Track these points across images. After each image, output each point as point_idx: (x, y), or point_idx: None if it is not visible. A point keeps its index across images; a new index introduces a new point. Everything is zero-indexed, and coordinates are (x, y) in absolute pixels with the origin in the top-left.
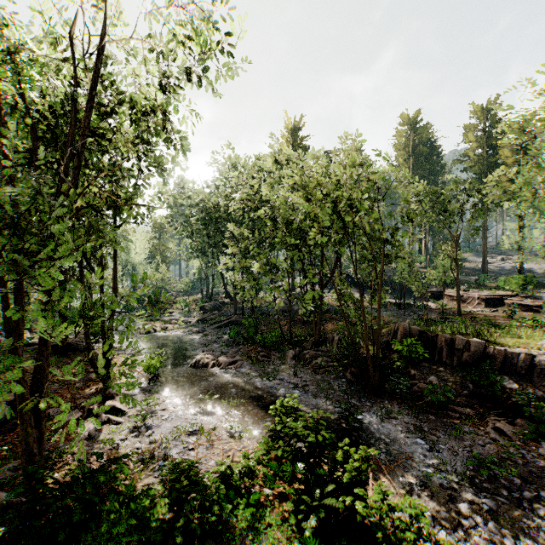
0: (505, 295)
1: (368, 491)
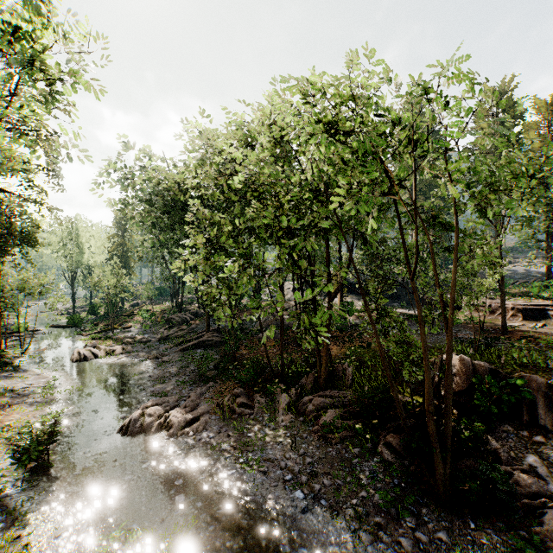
0: (547, 305)
1: None
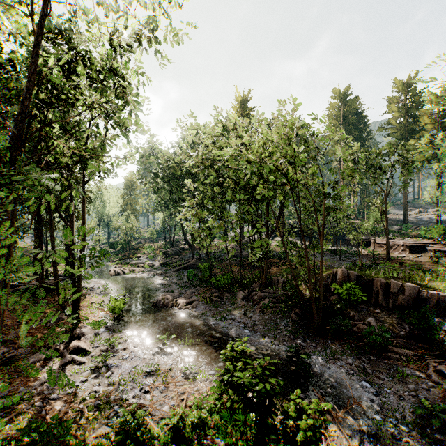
0: (427, 243)
1: (320, 442)
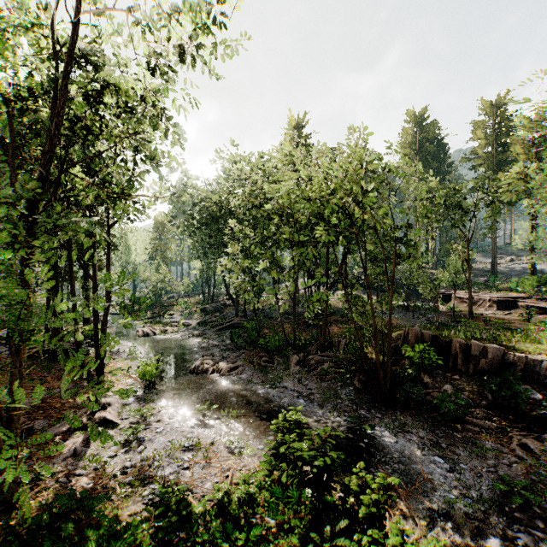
0: (518, 297)
1: (384, 521)
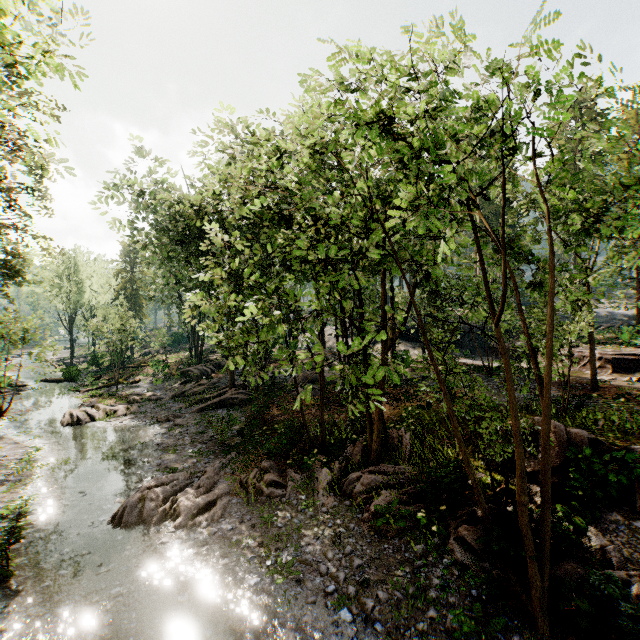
0: None
1: None
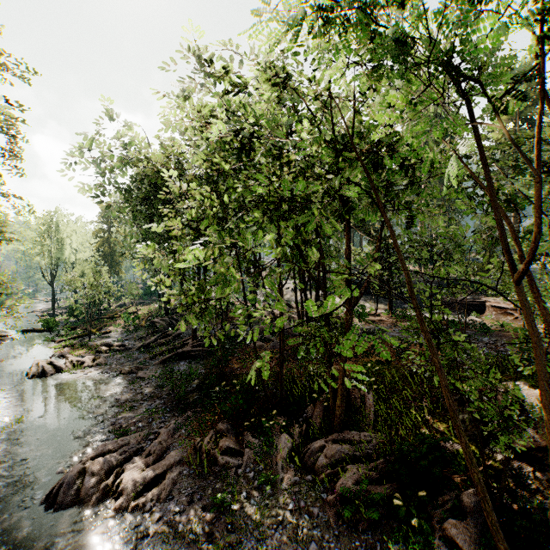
0: None
1: None
